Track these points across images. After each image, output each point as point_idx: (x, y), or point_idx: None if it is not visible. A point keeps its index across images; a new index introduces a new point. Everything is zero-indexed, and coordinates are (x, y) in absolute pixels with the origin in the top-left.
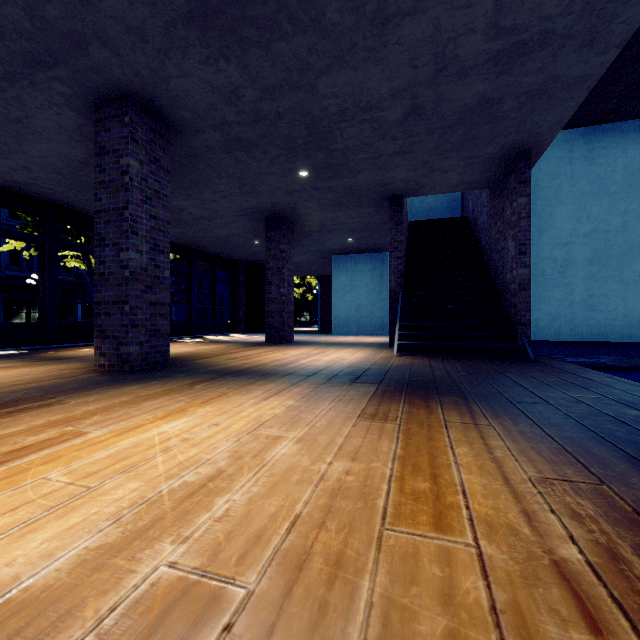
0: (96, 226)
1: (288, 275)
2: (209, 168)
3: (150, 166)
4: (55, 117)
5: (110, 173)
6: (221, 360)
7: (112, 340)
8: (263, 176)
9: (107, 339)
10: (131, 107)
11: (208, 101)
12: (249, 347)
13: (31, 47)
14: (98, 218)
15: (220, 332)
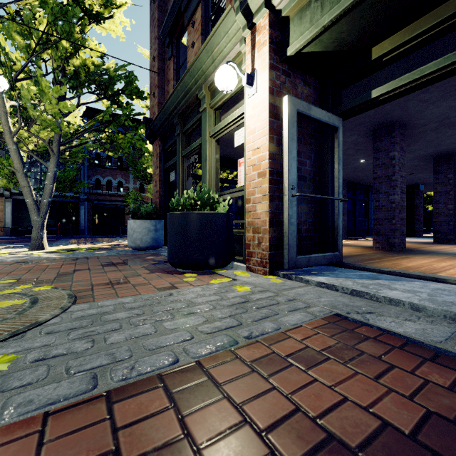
0: (373, 185)
1: (454, 195)
2: (412, 140)
3: (400, 152)
4: (346, 139)
5: (382, 160)
6: (434, 249)
7: (383, 236)
8: (452, 136)
9: (380, 235)
10: (395, 128)
11: (442, 113)
12: (428, 244)
13: (364, 120)
14: (374, 181)
15: (370, 235)
